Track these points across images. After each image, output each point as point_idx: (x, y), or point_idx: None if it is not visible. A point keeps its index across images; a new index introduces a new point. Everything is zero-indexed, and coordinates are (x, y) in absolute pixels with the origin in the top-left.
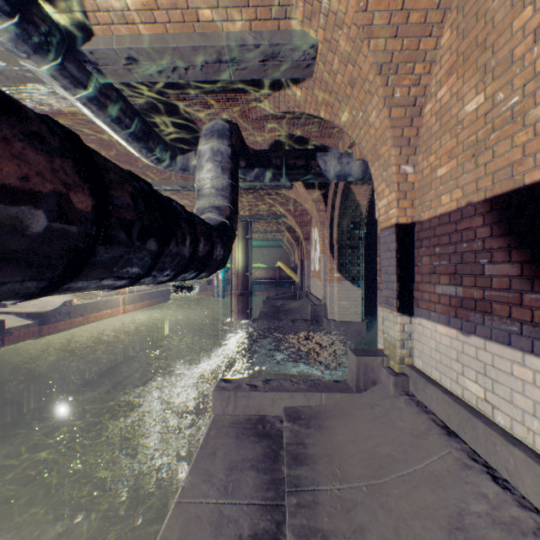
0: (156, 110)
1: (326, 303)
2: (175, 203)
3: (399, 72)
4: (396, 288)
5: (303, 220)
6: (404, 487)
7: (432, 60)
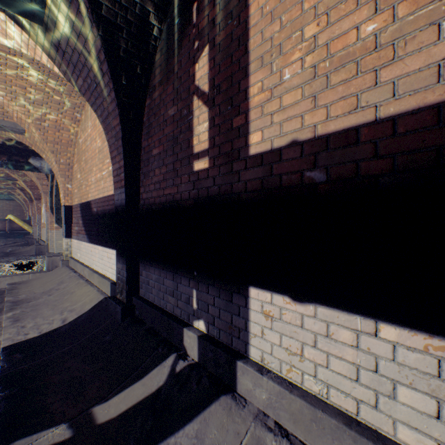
0: None
1: (49, 243)
2: None
3: (62, 154)
4: (65, 229)
5: (34, 184)
6: (52, 282)
7: (74, 153)
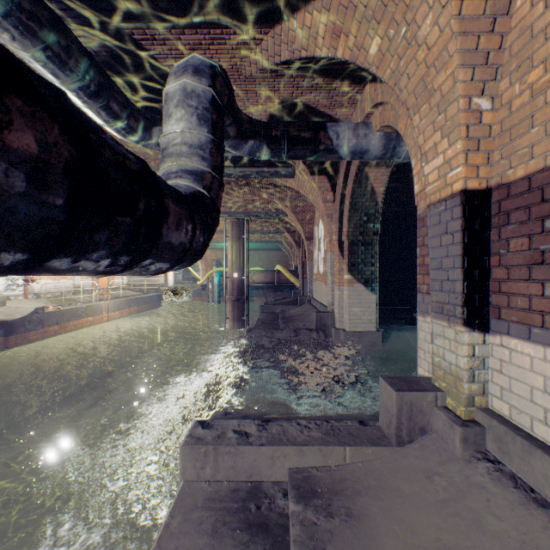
0: (119, 59)
1: (333, 309)
2: (4, 49)
3: None
4: (461, 290)
5: (305, 217)
6: None
7: None
